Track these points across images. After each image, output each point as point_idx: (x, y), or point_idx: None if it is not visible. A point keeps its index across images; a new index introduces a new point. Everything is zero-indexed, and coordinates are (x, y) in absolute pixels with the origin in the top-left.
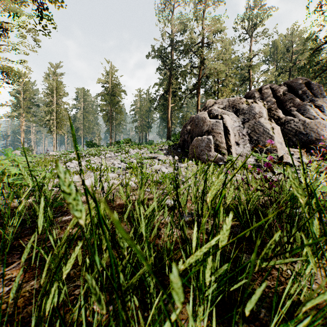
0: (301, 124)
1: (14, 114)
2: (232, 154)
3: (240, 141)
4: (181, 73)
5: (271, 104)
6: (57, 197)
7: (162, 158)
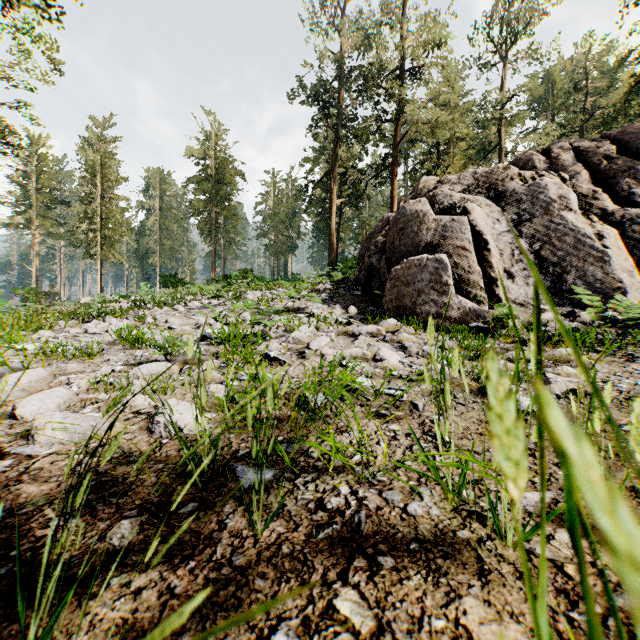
0: None
1: (18, 220)
2: (502, 300)
3: (517, 268)
4: (358, 133)
5: (578, 183)
6: None
7: (319, 310)
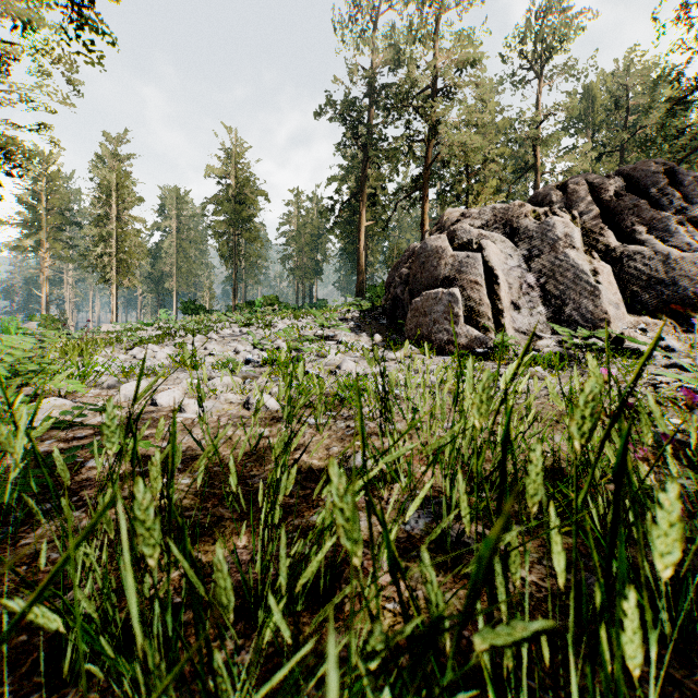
0: (659, 262)
1: (27, 242)
2: (506, 329)
3: (523, 300)
4: (387, 154)
5: (588, 219)
6: (50, 454)
7: (346, 338)
